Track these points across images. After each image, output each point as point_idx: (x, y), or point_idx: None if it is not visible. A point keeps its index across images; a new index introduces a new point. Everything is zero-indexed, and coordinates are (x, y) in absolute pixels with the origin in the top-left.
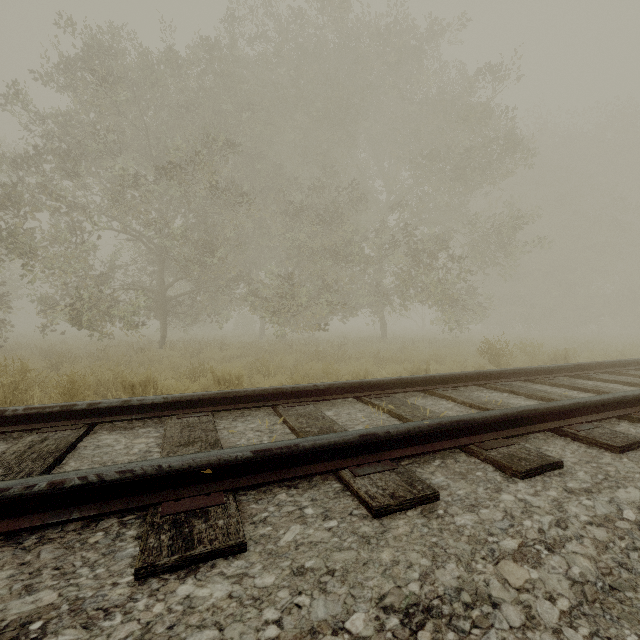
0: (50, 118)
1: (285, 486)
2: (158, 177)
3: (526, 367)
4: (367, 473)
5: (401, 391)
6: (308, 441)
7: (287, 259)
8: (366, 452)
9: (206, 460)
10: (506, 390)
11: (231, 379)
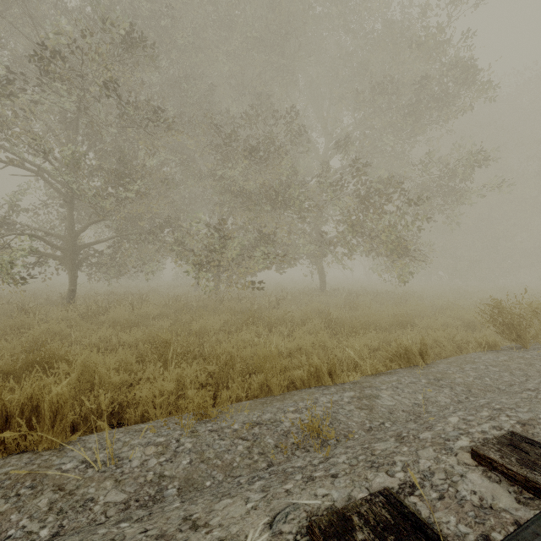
0: None
1: None
2: (58, 98)
3: None
4: None
5: None
6: None
7: (219, 204)
8: None
9: None
10: None
11: (44, 411)
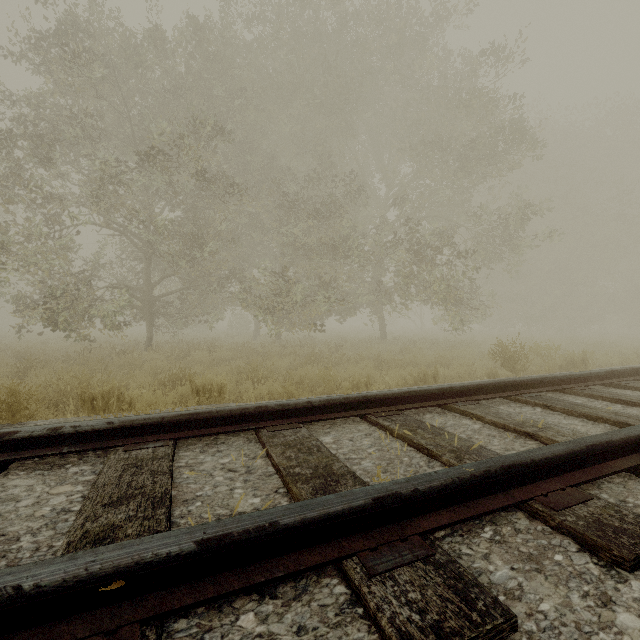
0: (24, 101)
1: (255, 592)
2: (143, 167)
3: (555, 375)
4: (388, 568)
5: (414, 406)
6: (293, 514)
7: (282, 256)
8: (383, 522)
9: (111, 566)
10: (538, 404)
11: (212, 389)
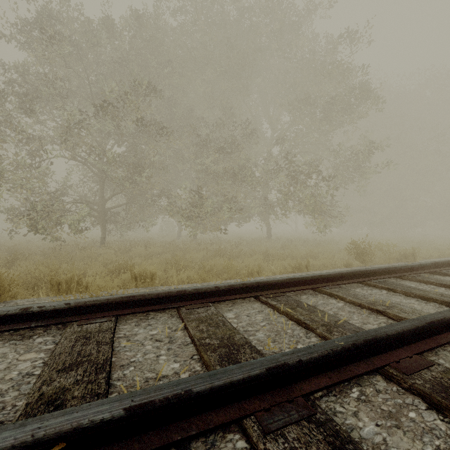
0: (13, 69)
1: (173, 447)
2: (98, 116)
3: (395, 266)
4: (280, 427)
5: (293, 290)
6: (204, 383)
7: (197, 179)
8: (274, 386)
9: (53, 432)
10: (384, 287)
11: (146, 275)
